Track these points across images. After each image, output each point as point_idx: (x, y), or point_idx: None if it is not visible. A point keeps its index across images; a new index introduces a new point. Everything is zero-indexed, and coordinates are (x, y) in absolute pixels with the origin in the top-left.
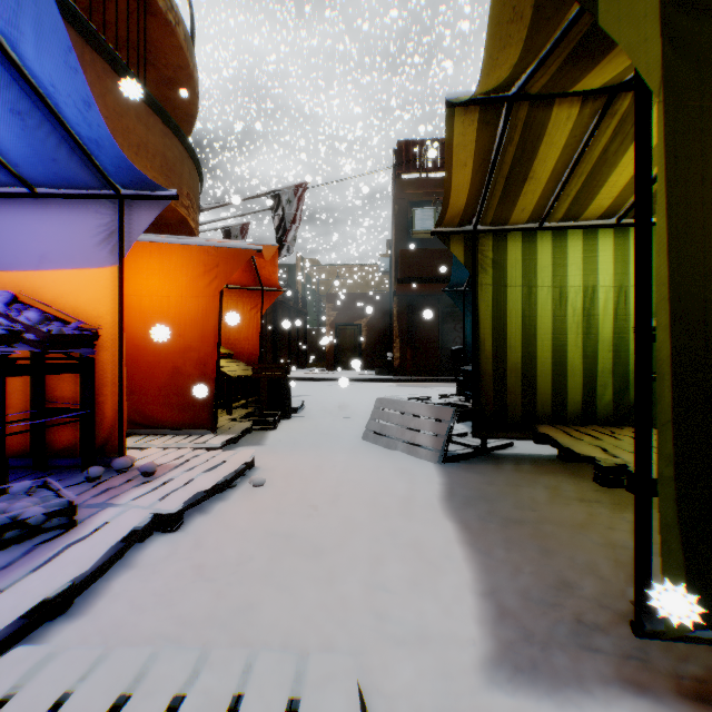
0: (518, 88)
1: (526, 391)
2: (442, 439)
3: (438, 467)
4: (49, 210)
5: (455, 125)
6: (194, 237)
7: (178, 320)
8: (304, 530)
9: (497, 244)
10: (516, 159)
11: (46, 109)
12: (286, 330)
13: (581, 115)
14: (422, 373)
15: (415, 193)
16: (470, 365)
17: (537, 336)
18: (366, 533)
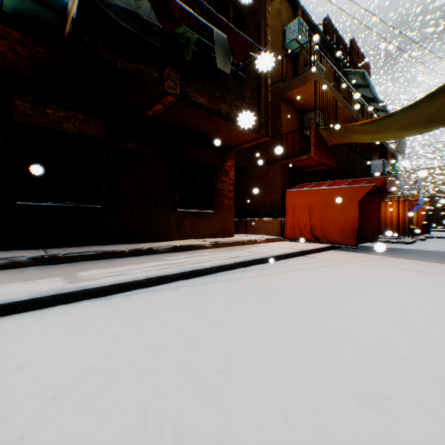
0: None
1: None
2: None
3: None
4: None
5: None
6: None
7: None
8: None
9: None
10: None
11: None
12: None
13: None
14: None
15: None
16: None
17: None
18: None
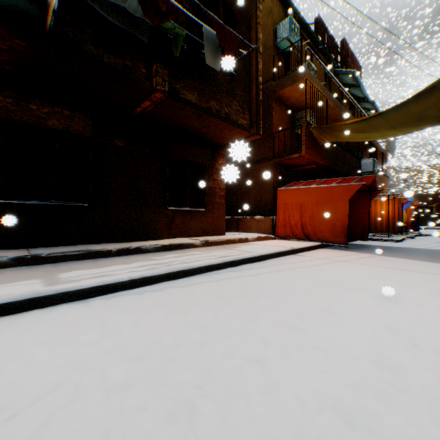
0: None
1: None
2: None
3: None
4: None
5: None
6: None
7: None
8: None
9: None
10: None
11: None
12: None
13: None
14: None
15: None
16: None
17: None
18: None
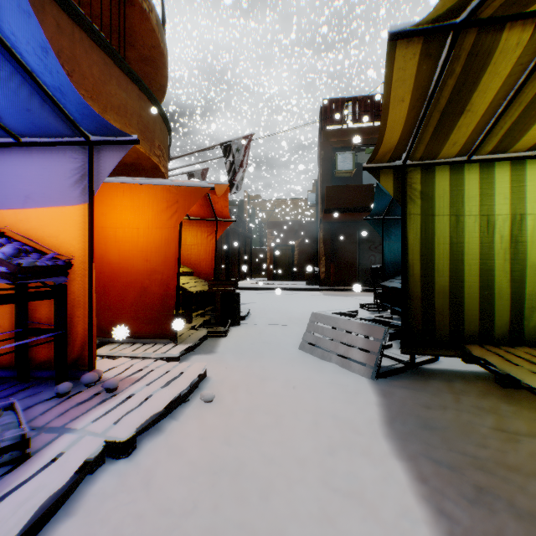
0: (471, 10)
1: (453, 311)
2: (374, 357)
3: (373, 384)
4: (32, 157)
5: (396, 59)
6: (161, 179)
7: (145, 248)
8: (249, 464)
9: (425, 177)
10: (454, 92)
11: (14, 61)
12: (236, 250)
13: (532, 39)
14: (343, 284)
15: (337, 140)
16: (388, 281)
17: (464, 261)
18: (312, 472)
